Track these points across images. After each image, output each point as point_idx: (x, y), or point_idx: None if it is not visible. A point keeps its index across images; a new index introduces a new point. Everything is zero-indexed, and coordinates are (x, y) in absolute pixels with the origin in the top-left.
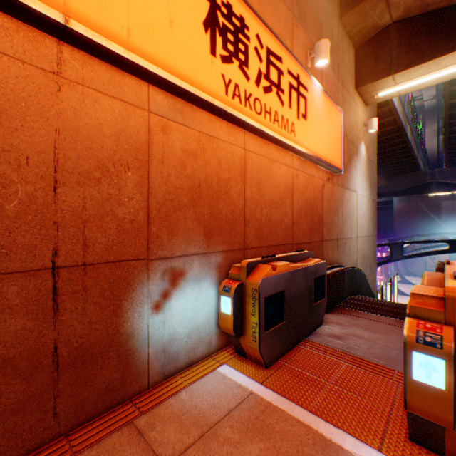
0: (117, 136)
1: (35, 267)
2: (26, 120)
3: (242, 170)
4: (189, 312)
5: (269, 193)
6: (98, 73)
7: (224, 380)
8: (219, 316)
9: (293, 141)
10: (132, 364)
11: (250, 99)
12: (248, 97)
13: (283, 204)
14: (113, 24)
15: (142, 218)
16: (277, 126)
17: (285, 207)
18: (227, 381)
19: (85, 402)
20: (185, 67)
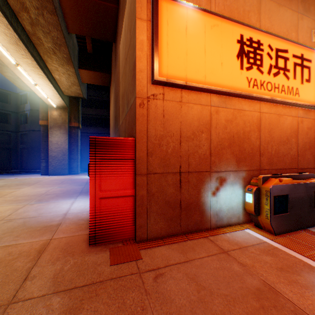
0: (198, 120)
1: (175, 171)
2: (172, 121)
3: (258, 124)
4: (227, 199)
5: (277, 136)
6: (192, 96)
7: (248, 234)
8: (244, 203)
9: (296, 100)
10: (203, 216)
11: (263, 84)
12: (262, 83)
13: (289, 142)
14: (199, 77)
15: (207, 153)
16: (283, 94)
17: (290, 144)
18: (250, 235)
19: (188, 225)
20: (227, 82)
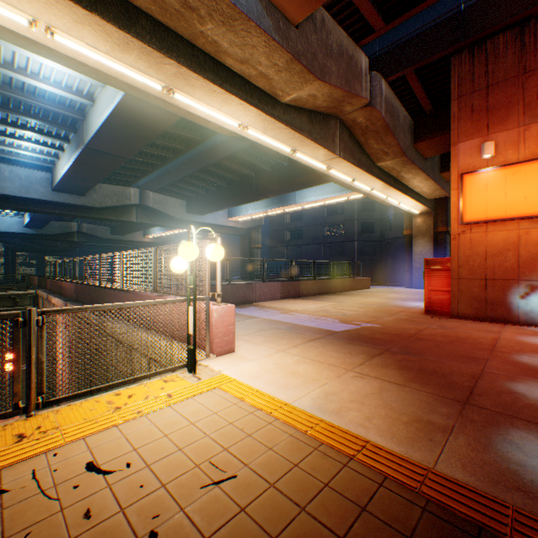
0: (503, 242)
1: (479, 278)
2: (477, 245)
3: None
4: None
5: None
6: (496, 226)
7: None
8: None
9: None
10: (509, 312)
11: None
12: None
13: None
14: (498, 214)
15: (514, 266)
16: None
17: None
18: None
19: (492, 316)
20: (531, 209)
